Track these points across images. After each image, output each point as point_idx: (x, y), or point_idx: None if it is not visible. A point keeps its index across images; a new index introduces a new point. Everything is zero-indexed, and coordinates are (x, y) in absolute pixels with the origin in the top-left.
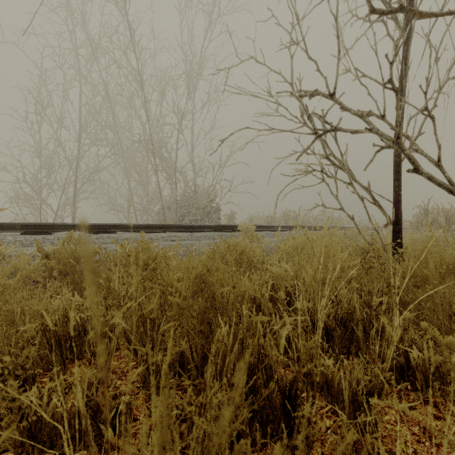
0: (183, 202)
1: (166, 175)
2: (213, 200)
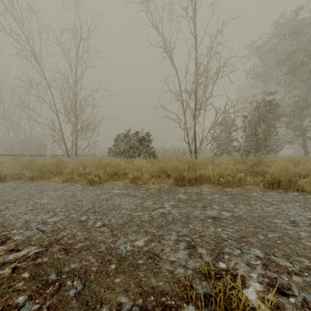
0: (24, 143)
1: (13, 130)
2: (42, 142)
